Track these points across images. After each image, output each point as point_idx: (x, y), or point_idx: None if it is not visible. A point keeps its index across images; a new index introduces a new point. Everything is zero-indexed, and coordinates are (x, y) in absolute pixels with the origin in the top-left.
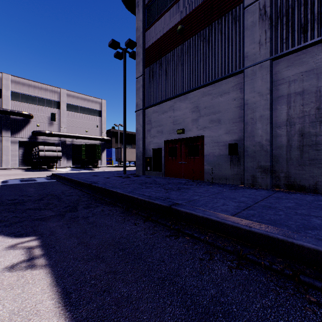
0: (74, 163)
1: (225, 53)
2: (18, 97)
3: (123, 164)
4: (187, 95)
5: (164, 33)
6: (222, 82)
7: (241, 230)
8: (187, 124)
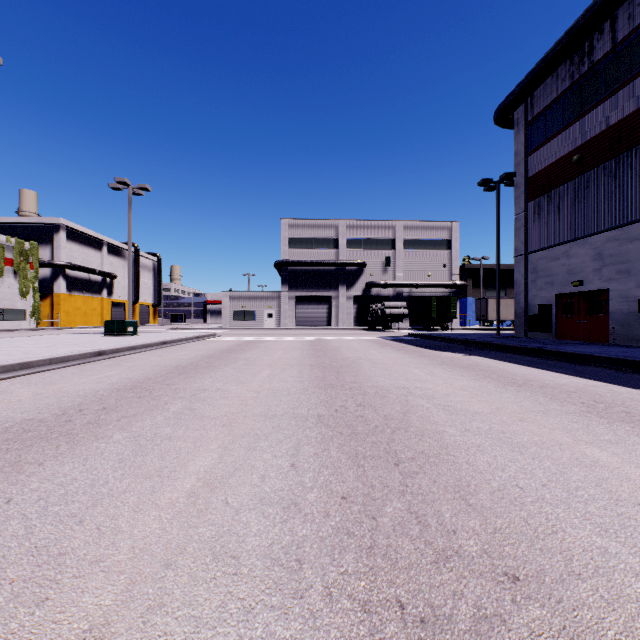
0: (411, 323)
1: (635, 192)
2: (352, 244)
3: (488, 326)
4: (586, 239)
5: (554, 161)
6: (631, 226)
7: (575, 354)
8: (587, 275)
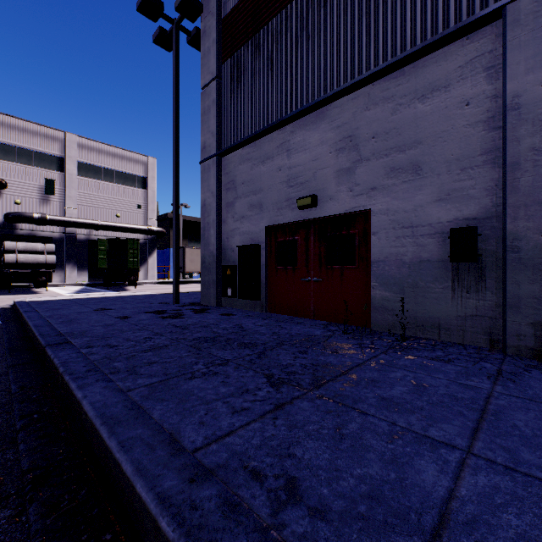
0: (93, 276)
1: None
2: None
3: (188, 278)
4: (324, 110)
5: None
6: (425, 60)
7: None
8: (325, 183)
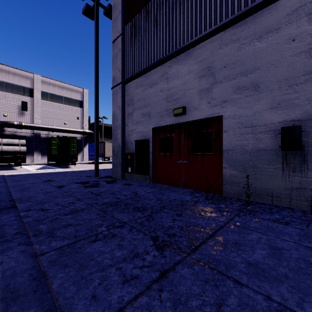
0: (50, 159)
1: None
2: None
3: (107, 160)
4: (190, 50)
5: None
6: (262, 12)
7: None
8: (191, 99)
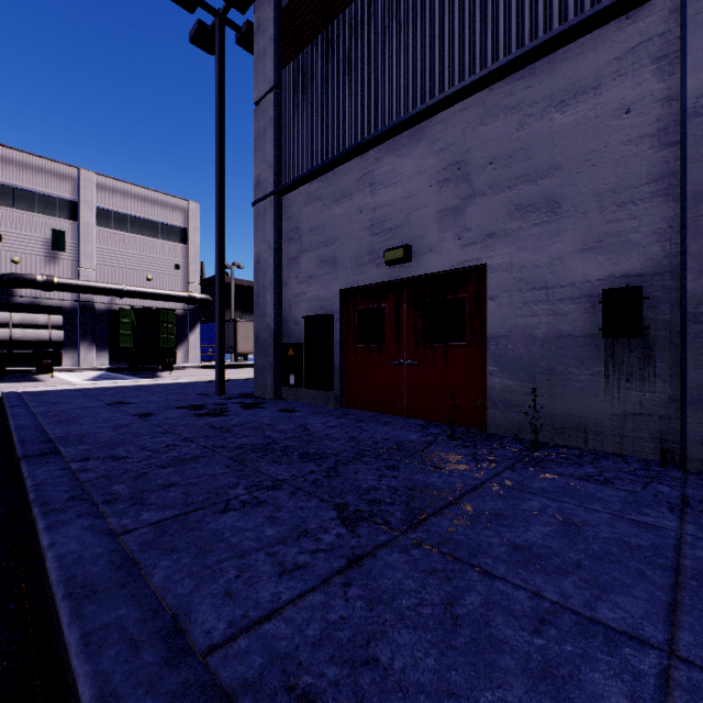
0: (115, 358)
1: None
2: None
3: (242, 361)
4: (421, 127)
5: None
6: (565, 51)
7: None
8: (423, 229)
